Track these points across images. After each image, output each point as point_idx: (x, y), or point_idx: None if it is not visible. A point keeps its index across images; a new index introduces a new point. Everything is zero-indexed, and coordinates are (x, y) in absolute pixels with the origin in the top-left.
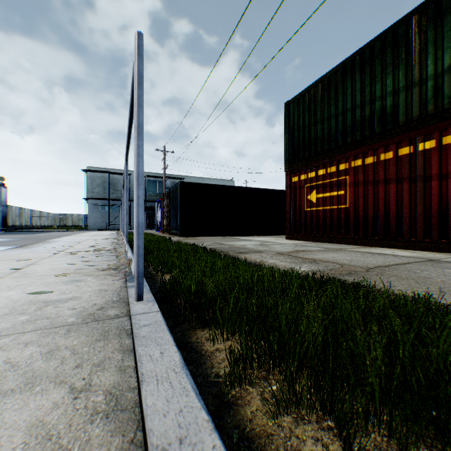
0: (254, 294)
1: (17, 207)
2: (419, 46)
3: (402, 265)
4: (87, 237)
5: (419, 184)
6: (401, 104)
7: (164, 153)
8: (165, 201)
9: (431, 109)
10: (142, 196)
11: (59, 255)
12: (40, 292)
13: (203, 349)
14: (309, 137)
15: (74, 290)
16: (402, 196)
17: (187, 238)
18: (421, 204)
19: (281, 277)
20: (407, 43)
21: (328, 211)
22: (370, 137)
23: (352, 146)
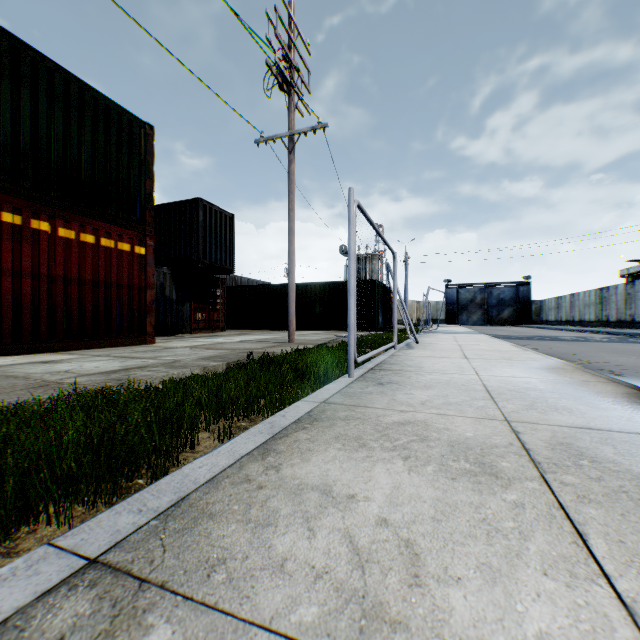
0: None
1: None
2: None
3: None
4: None
5: None
6: None
7: None
8: None
9: None
10: None
11: None
12: None
13: None
14: None
15: None
16: None
17: None
18: None
19: None
20: None
21: None
22: None
23: None
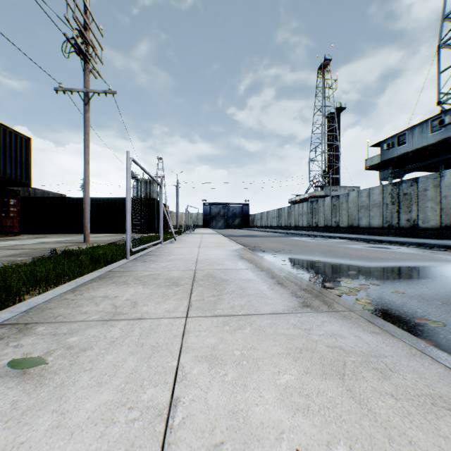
0: None
1: None
2: None
3: None
4: None
5: None
6: None
7: None
8: None
9: None
10: None
11: None
12: (30, 362)
13: None
14: None
15: None
16: None
17: None
18: None
19: None
20: None
21: None
22: None
23: None
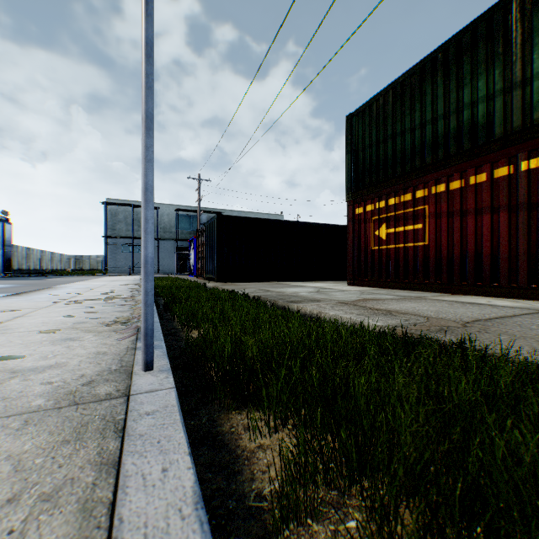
0: (315, 362)
1: (23, 247)
2: (522, 36)
3: (508, 318)
4: (104, 283)
5: (522, 214)
6: (497, 112)
7: (199, 182)
8: (200, 239)
9: (538, 117)
10: (152, 220)
11: (61, 304)
12: (6, 358)
13: (239, 446)
14: (377, 157)
15: (61, 353)
16: (498, 229)
17: (225, 284)
18: (525, 239)
19: (349, 336)
20: (506, 33)
21: (402, 250)
22: (456, 155)
23: (433, 167)
